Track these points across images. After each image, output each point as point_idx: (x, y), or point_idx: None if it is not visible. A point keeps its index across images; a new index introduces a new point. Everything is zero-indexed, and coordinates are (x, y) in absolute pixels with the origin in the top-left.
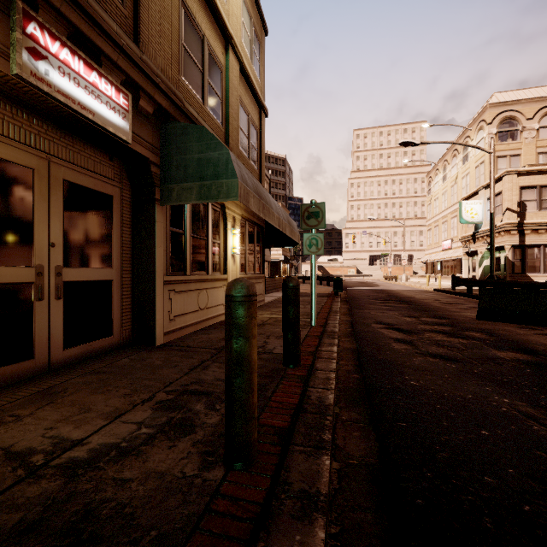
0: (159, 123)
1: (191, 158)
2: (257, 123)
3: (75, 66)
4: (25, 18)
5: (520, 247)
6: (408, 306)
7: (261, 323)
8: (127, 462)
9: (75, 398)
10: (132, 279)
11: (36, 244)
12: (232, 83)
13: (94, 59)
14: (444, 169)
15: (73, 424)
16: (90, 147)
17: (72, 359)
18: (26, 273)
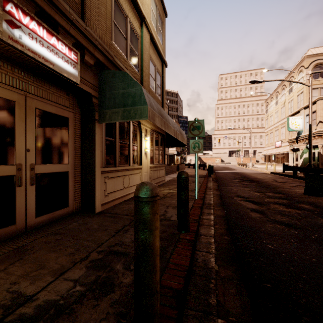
0: (98, 71)
1: (117, 93)
2: (160, 71)
3: (40, 33)
4: (4, 0)
5: None
6: (256, 184)
7: (162, 196)
8: (61, 321)
9: (37, 255)
10: (81, 170)
11: (17, 150)
12: (144, 46)
13: (54, 29)
14: (276, 97)
15: (30, 279)
16: (53, 87)
17: (41, 223)
18: (9, 169)
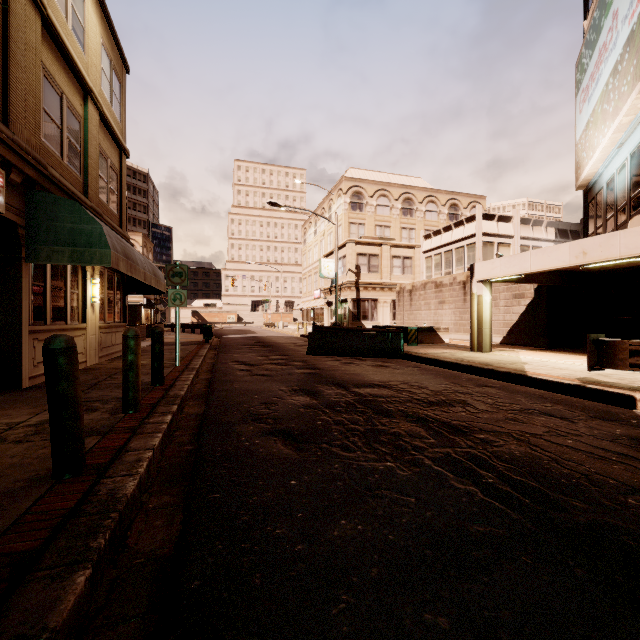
0: (25, 189)
1: (62, 226)
2: (117, 165)
3: None
4: None
5: (357, 300)
6: (268, 349)
7: None
8: None
9: None
10: None
11: None
12: (91, 133)
13: None
14: (315, 224)
15: (6, 419)
16: None
17: None
18: None
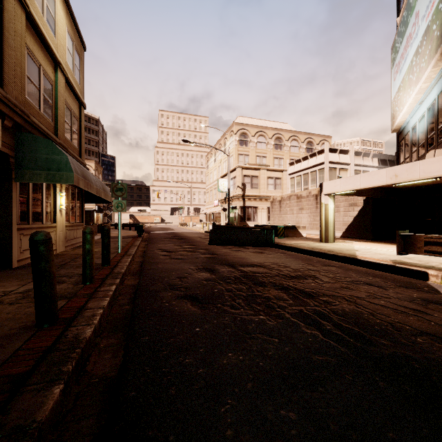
0: (14, 131)
1: (40, 156)
2: (78, 114)
3: None
4: None
5: (244, 207)
6: (182, 241)
7: None
8: None
9: None
10: None
11: None
12: (59, 92)
13: None
14: (215, 154)
15: (2, 289)
16: None
17: None
18: None
